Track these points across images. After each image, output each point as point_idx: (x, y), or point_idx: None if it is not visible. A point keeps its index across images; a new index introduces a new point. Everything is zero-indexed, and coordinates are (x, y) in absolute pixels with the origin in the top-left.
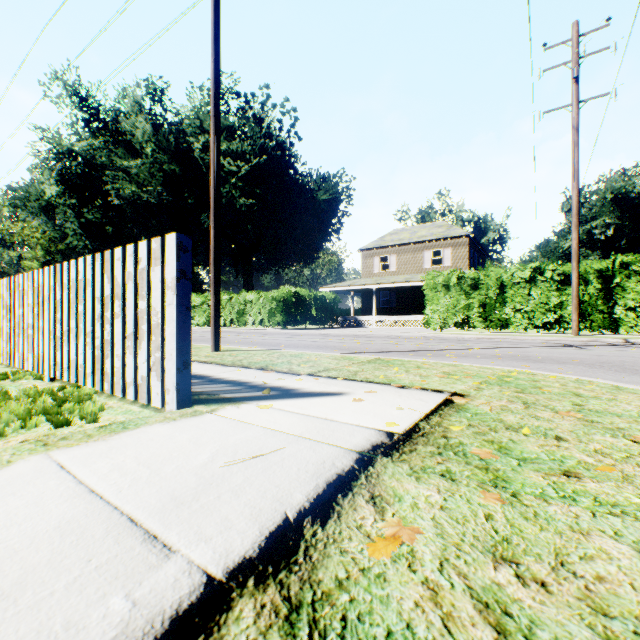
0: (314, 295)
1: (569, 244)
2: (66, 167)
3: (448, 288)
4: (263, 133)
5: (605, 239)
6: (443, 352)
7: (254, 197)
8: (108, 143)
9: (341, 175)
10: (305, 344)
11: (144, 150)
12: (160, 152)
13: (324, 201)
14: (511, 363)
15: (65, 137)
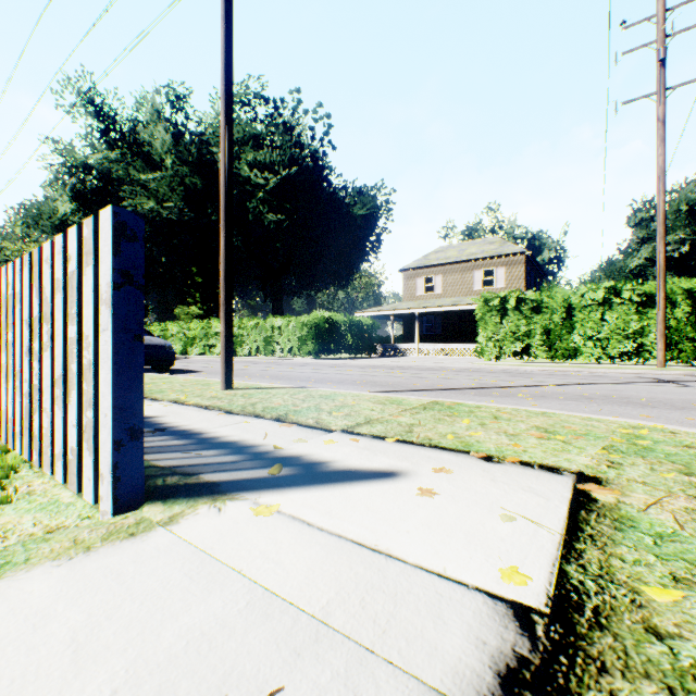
0: (350, 320)
1: (637, 263)
2: (80, 182)
3: (505, 312)
4: (293, 142)
5: (679, 257)
6: (512, 390)
7: (283, 213)
8: (125, 156)
9: (380, 187)
10: (339, 378)
11: (164, 163)
12: (181, 164)
13: (361, 216)
14: (613, 408)
15: (79, 149)
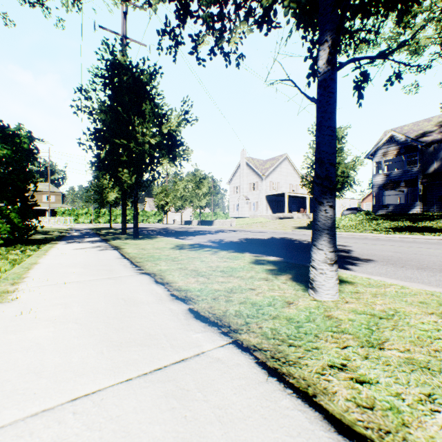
0: None
1: None
2: None
3: (65, 213)
4: None
5: None
6: None
7: None
8: None
9: None
10: None
11: None
12: None
13: None
14: None
15: None
